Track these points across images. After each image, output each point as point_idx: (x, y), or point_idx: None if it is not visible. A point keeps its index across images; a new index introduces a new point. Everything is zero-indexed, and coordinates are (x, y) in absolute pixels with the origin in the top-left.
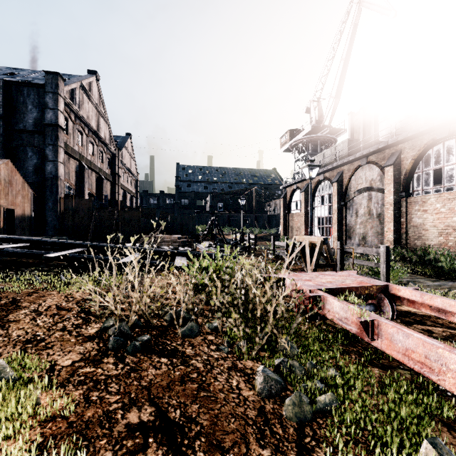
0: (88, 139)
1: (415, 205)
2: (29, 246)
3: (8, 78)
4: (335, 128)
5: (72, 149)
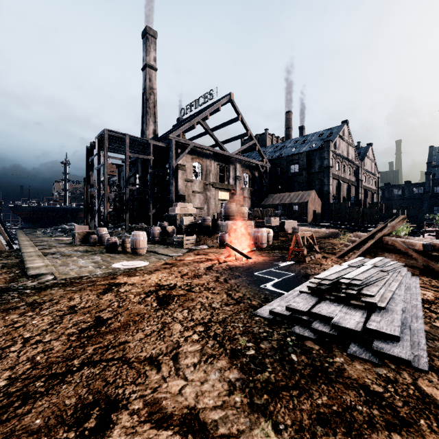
0: (342, 164)
1: None
2: (329, 224)
3: (305, 147)
4: None
5: (334, 174)
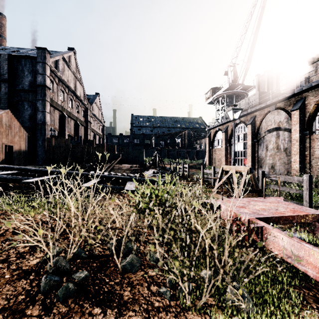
0: (68, 96)
1: (317, 141)
2: (18, 173)
3: (12, 53)
4: (246, 85)
5: (56, 103)
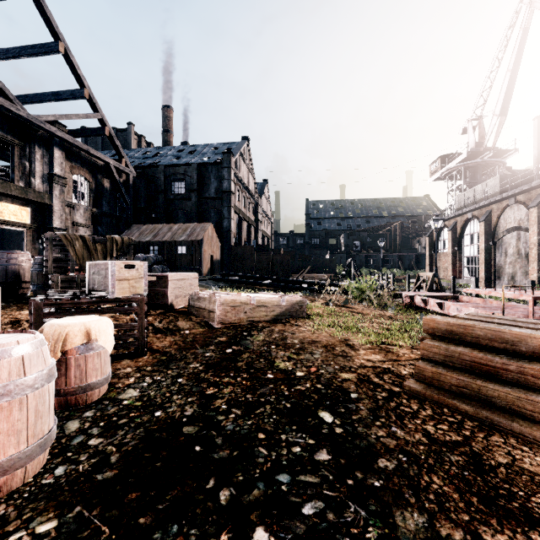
0: (242, 194)
1: None
2: (241, 278)
3: (194, 158)
4: (501, 150)
5: (235, 206)
